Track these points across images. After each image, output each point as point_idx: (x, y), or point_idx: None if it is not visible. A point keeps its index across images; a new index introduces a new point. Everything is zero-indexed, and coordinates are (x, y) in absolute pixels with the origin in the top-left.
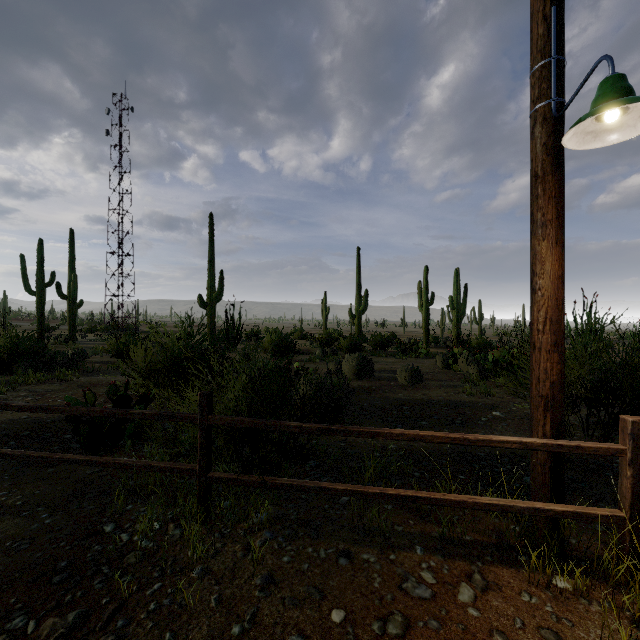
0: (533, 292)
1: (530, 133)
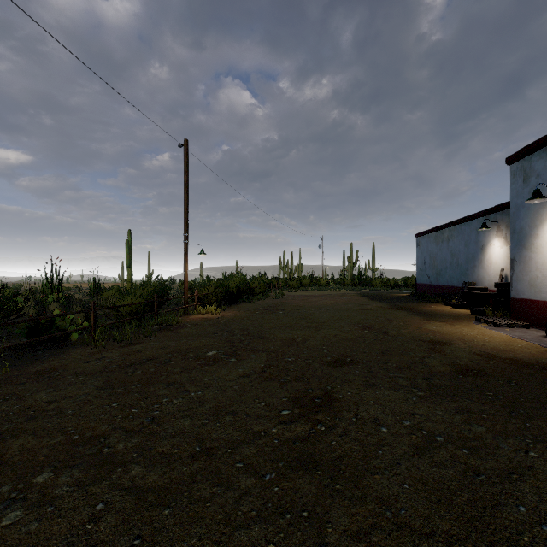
0: (185, 272)
1: (184, 245)
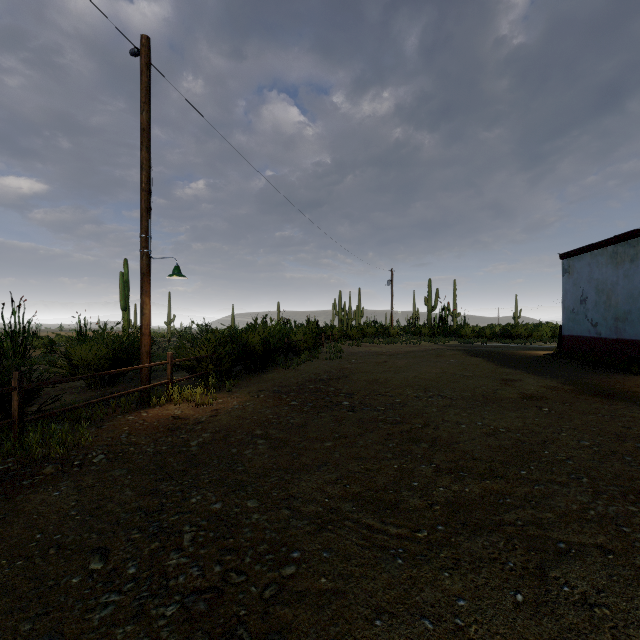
0: (143, 315)
1: (141, 257)
